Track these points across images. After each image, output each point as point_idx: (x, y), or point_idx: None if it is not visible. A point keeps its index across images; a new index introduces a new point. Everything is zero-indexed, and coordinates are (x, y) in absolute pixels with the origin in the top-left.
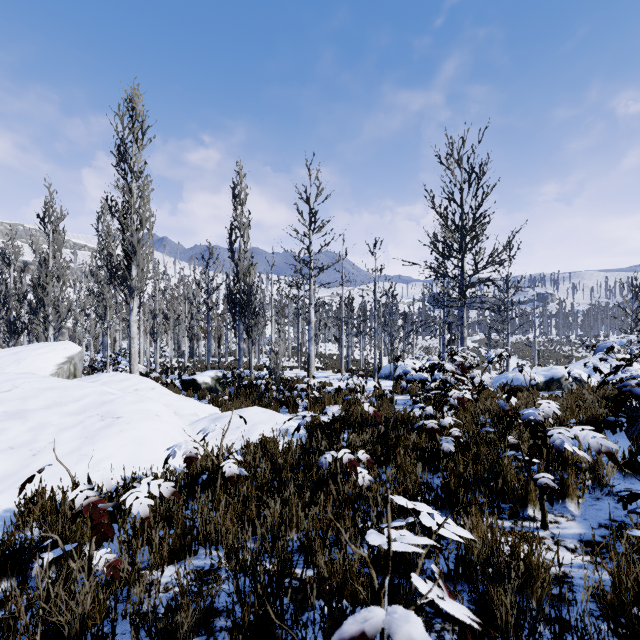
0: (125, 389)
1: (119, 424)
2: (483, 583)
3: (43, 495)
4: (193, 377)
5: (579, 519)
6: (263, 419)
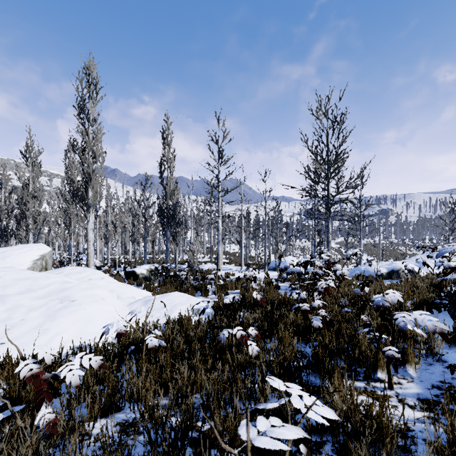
0: (82, 279)
1: (73, 306)
2: (344, 438)
3: (9, 362)
4: (133, 269)
5: (417, 381)
6: (182, 301)
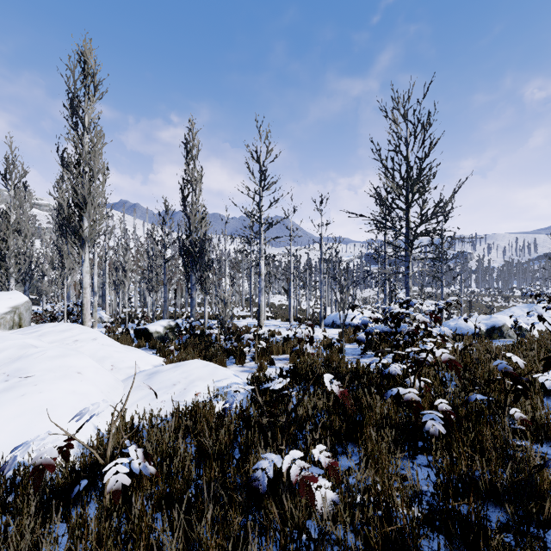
0: (64, 340)
1: (24, 386)
2: None
3: None
4: (145, 326)
5: None
6: (203, 374)
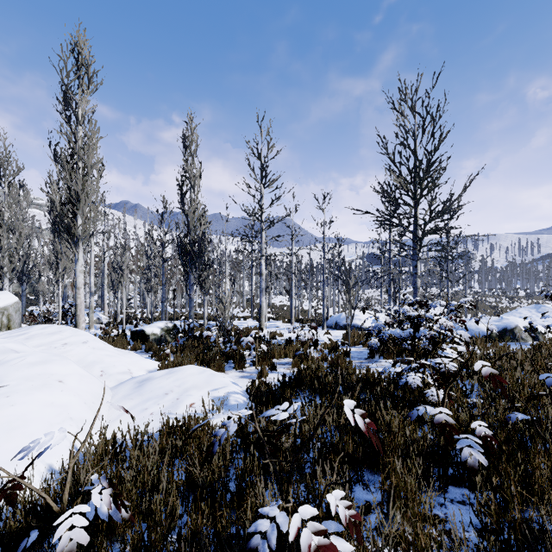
0: (52, 343)
1: None
2: None
3: None
4: (142, 328)
5: None
6: (198, 382)
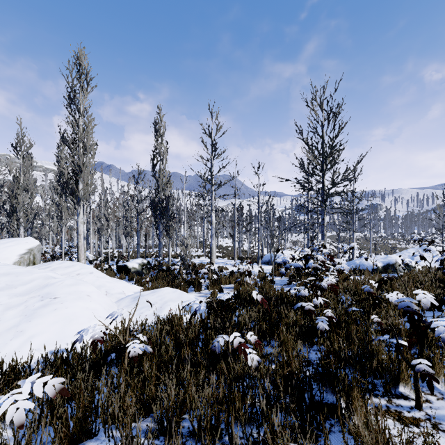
0: (69, 273)
1: (55, 303)
2: None
3: None
4: (125, 263)
5: None
6: (173, 297)
